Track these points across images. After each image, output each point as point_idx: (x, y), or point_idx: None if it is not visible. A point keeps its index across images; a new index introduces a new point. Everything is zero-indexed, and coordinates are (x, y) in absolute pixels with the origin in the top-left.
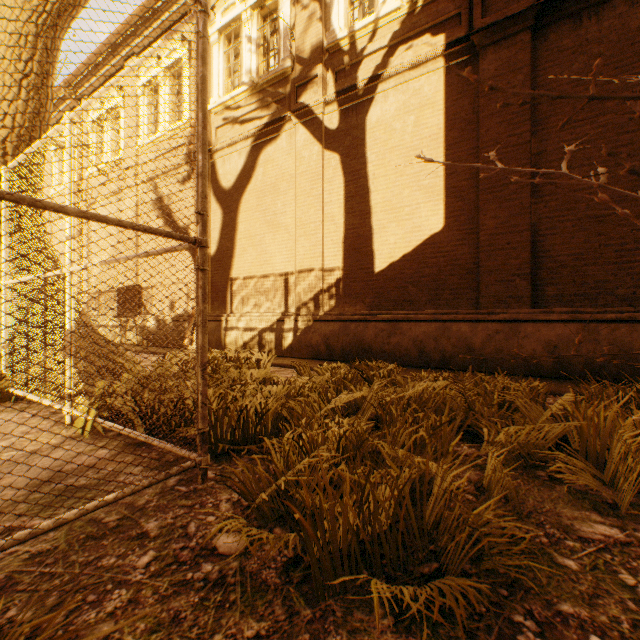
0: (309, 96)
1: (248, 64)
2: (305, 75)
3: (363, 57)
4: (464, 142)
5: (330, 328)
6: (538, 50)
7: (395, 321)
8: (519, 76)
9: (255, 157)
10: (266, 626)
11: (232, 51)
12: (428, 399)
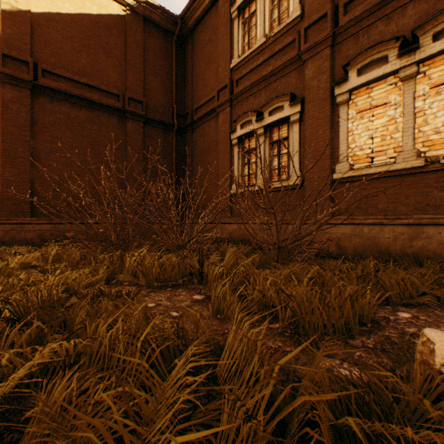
0: None
1: None
2: None
3: None
4: None
5: None
6: (35, 101)
7: None
8: (25, 108)
9: None
10: None
11: None
12: None
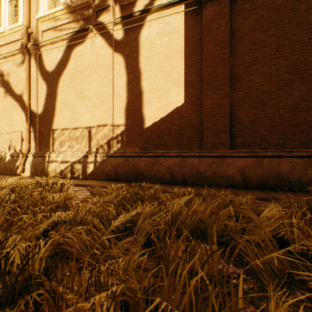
0: (104, 18)
1: None
2: (101, 4)
3: None
4: (195, 55)
5: (117, 161)
6: (233, 9)
7: (156, 156)
8: (224, 21)
9: (69, 53)
10: None
11: None
12: (187, 216)
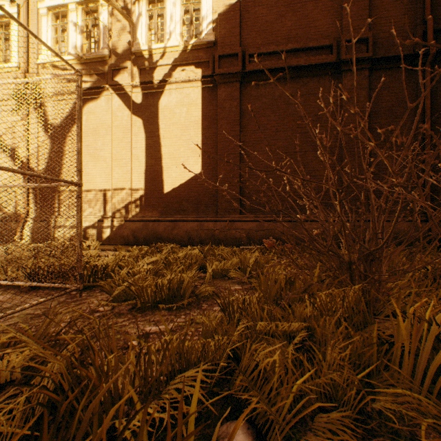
0: (122, 78)
1: (74, 41)
2: (119, 64)
3: (157, 66)
4: (211, 128)
5: (136, 225)
6: (243, 93)
7: (176, 221)
8: (235, 103)
9: None
10: (127, 319)
11: (60, 27)
12: (189, 257)
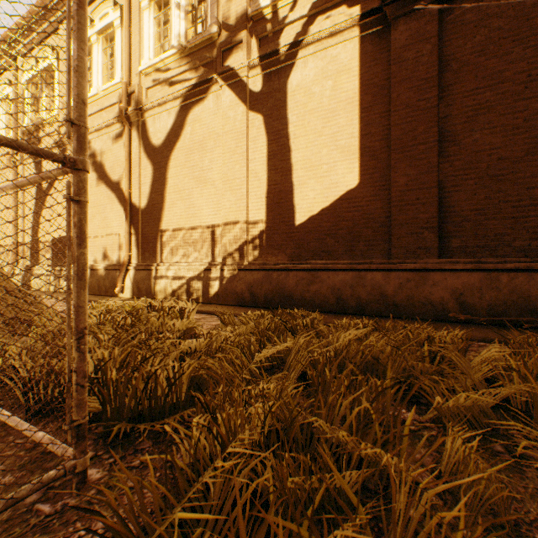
0: (234, 60)
1: (177, 29)
2: (231, 40)
3: (285, 25)
4: (377, 106)
5: (254, 277)
6: (444, 23)
7: (314, 270)
8: (427, 46)
9: (184, 116)
10: None
11: (162, 17)
12: (357, 353)
